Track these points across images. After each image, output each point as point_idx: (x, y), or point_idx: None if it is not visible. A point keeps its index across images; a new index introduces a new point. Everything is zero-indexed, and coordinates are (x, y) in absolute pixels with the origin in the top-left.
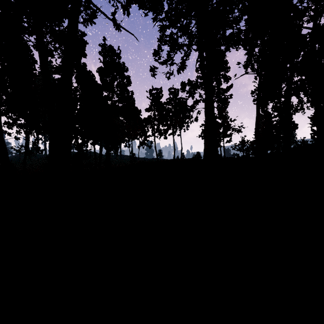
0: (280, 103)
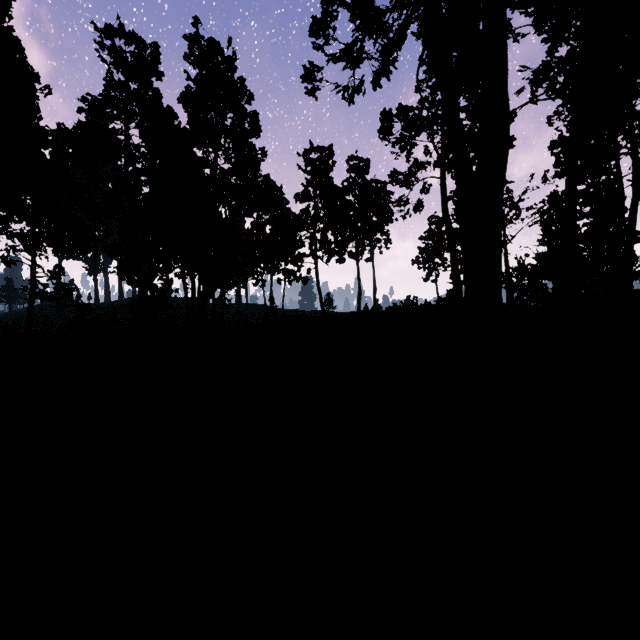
0: (620, 171)
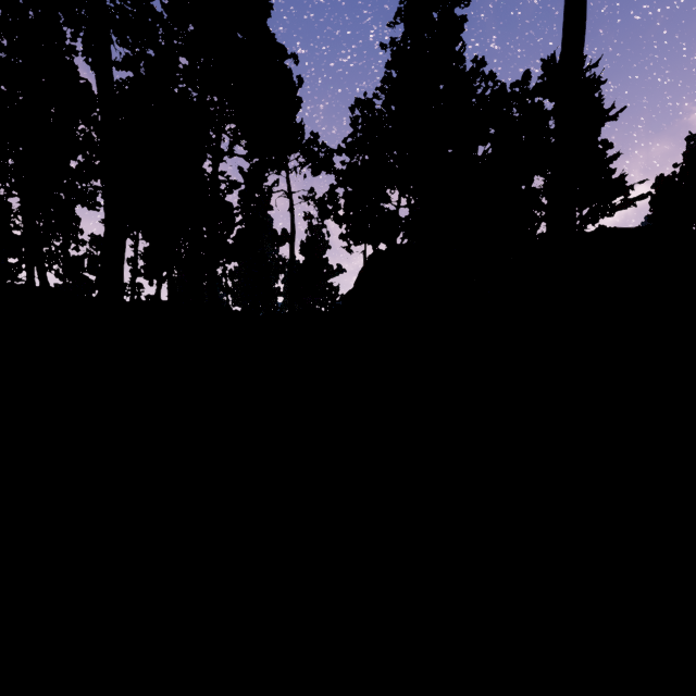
0: None
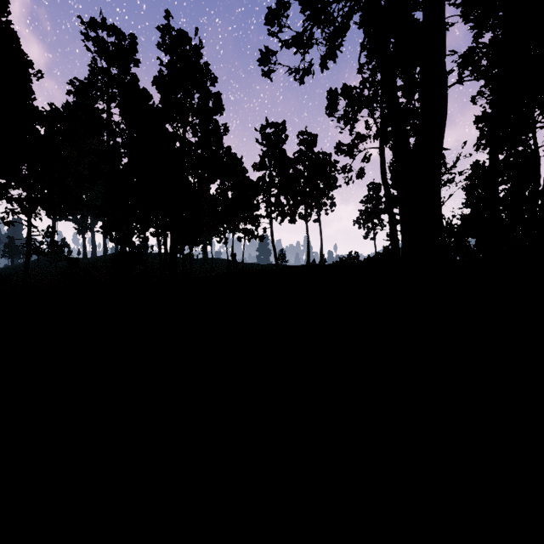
0: (536, 142)
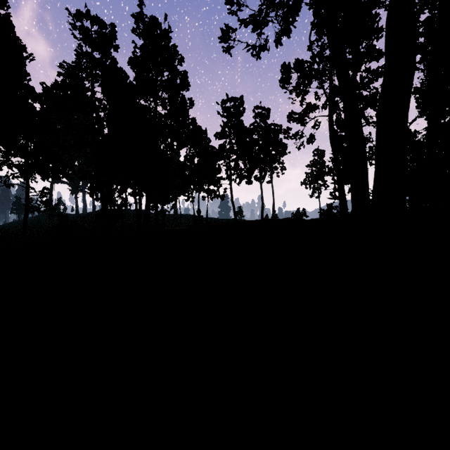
0: None
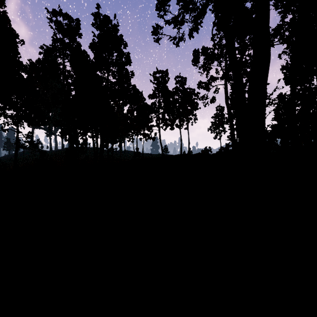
0: None
